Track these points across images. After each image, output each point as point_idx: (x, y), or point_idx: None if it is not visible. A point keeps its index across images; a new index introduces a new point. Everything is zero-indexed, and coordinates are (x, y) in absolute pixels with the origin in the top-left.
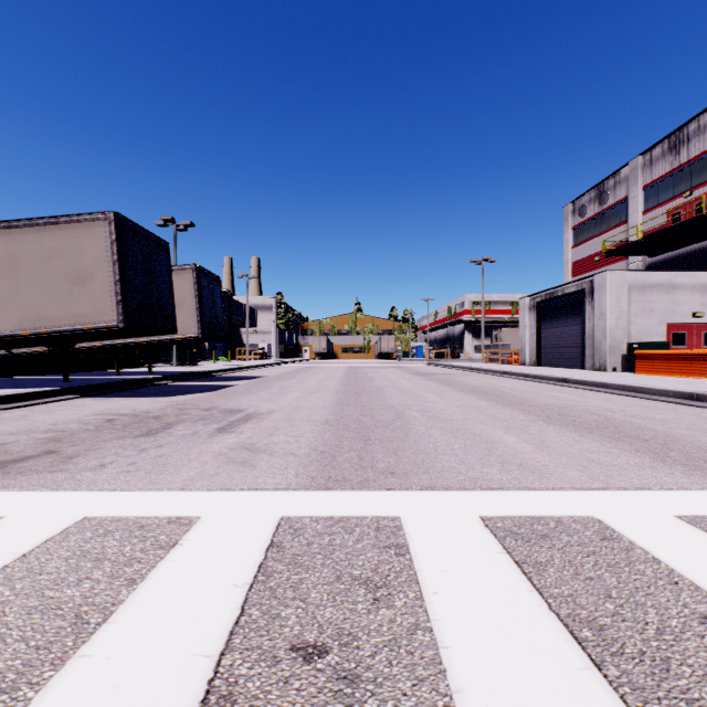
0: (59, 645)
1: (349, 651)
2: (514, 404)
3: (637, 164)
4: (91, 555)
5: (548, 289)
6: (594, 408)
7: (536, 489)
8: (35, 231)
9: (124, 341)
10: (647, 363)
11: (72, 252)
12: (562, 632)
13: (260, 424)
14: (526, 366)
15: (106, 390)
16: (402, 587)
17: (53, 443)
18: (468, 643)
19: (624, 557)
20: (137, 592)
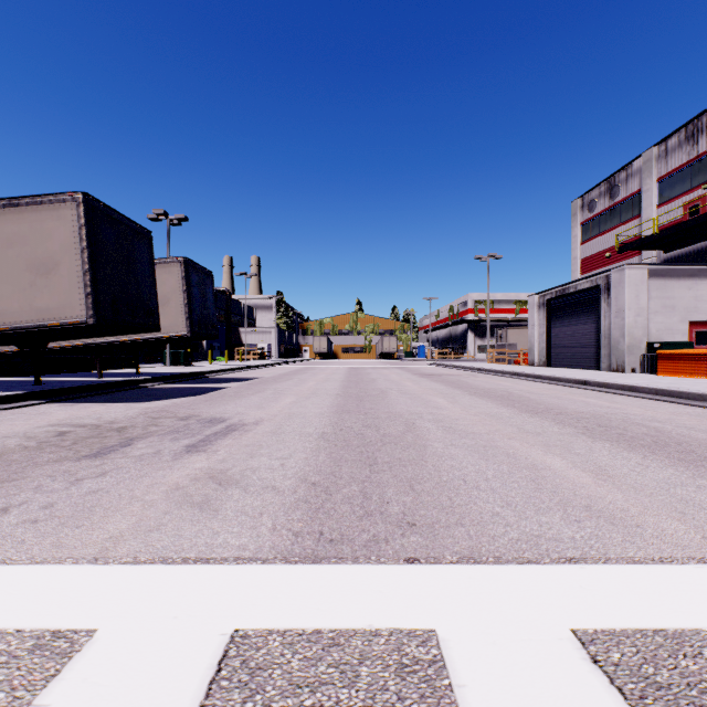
0: None
1: None
2: (539, 412)
3: (652, 155)
4: None
5: (559, 286)
6: (635, 416)
7: (636, 561)
8: None
9: (106, 340)
10: (672, 364)
11: (35, 238)
12: None
13: (241, 440)
14: (535, 366)
15: (80, 394)
16: None
17: None
18: None
19: None
20: None
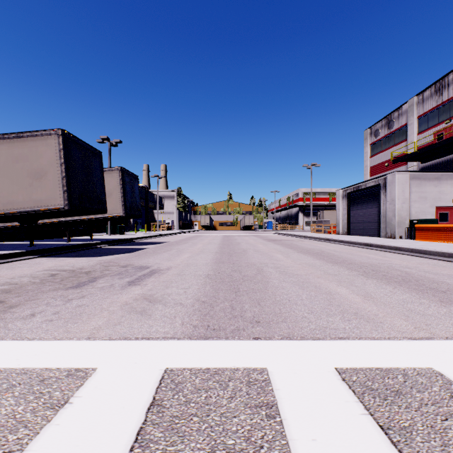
0: None
1: None
2: (338, 262)
3: (414, 101)
4: None
5: (355, 184)
6: (396, 265)
7: (375, 339)
8: (7, 142)
9: (72, 219)
10: (424, 233)
11: (32, 157)
12: None
13: (159, 278)
14: (340, 235)
15: (58, 252)
16: None
17: (4, 294)
18: None
19: None
20: None
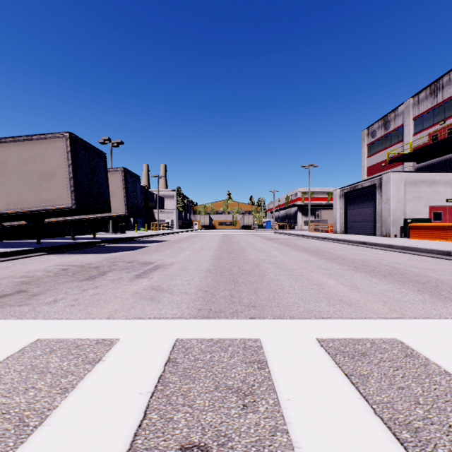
0: (2, 445)
1: (225, 451)
2: (332, 259)
3: (409, 103)
4: (38, 368)
5: (352, 184)
6: (385, 261)
7: (353, 318)
8: (17, 145)
9: (77, 218)
10: (417, 232)
11: (41, 158)
12: (387, 434)
13: (164, 272)
14: (337, 233)
15: (64, 249)
16: (264, 395)
17: (24, 285)
18: (317, 444)
19: (424, 370)
20: (68, 399)
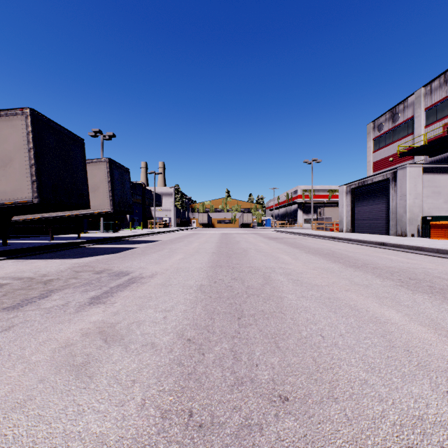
0: None
1: None
2: (360, 267)
3: (421, 93)
4: None
5: (361, 179)
6: (432, 270)
7: None
8: None
9: (55, 215)
10: (441, 231)
11: None
12: None
13: (136, 291)
14: (344, 232)
15: (33, 252)
16: None
17: None
18: None
19: None
20: None
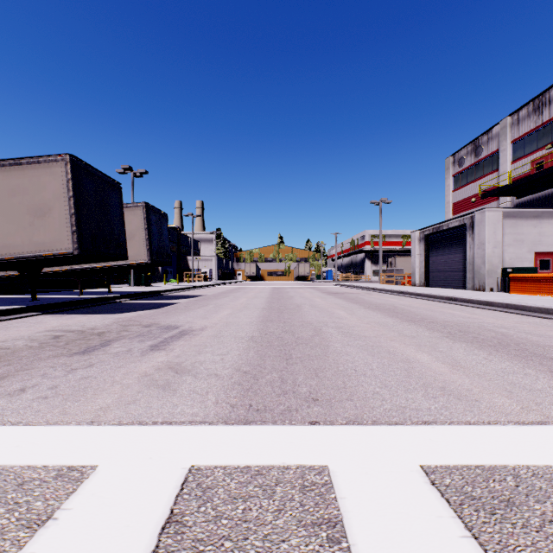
0: None
1: None
2: (416, 321)
3: (507, 123)
4: None
5: (435, 224)
6: (488, 324)
7: (471, 423)
8: (2, 171)
9: (86, 266)
10: (521, 285)
11: (33, 189)
12: None
13: (190, 341)
14: (416, 286)
15: (67, 307)
16: None
17: None
18: None
19: None
20: None
